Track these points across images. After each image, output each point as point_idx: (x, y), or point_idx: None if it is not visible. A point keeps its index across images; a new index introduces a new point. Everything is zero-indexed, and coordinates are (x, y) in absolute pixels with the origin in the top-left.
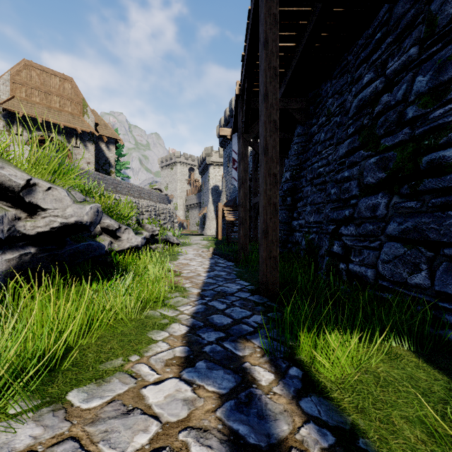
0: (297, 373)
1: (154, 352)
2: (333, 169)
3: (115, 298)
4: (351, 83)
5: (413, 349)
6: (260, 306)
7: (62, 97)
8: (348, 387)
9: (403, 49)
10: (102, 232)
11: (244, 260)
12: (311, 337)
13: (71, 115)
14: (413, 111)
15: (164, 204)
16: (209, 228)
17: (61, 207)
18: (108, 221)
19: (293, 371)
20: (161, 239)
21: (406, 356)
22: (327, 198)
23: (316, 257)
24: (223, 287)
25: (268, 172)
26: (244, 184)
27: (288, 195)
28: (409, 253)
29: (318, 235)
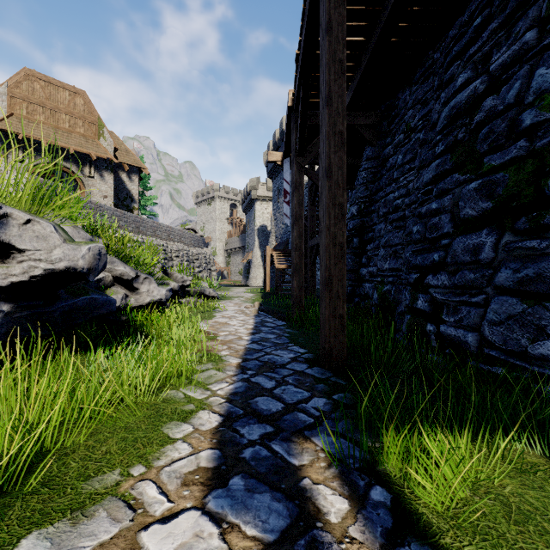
0: (383, 498)
1: (168, 459)
2: (415, 201)
3: (121, 374)
4: (439, 88)
5: (548, 452)
6: (321, 384)
7: (72, 115)
8: (465, 524)
9: (515, 35)
10: (115, 282)
11: (298, 319)
12: (401, 439)
13: (84, 137)
14: (532, 117)
15: (199, 248)
16: (255, 277)
17: (46, 248)
18: (122, 268)
19: (377, 494)
20: (194, 292)
21: (541, 465)
22: (407, 238)
23: (393, 315)
24: (271, 355)
25: (331, 202)
26: (298, 221)
27: (355, 236)
28: (530, 311)
29: (395, 286)
